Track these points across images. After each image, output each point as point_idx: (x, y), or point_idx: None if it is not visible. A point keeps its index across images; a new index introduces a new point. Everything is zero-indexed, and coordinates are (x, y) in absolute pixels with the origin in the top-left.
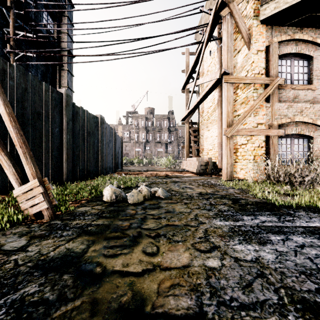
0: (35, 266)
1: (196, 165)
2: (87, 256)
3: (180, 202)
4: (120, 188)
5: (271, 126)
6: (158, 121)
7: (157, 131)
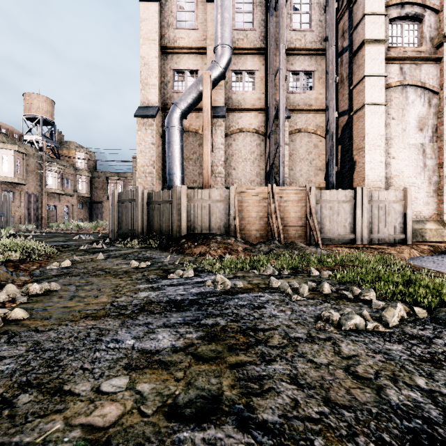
0: None
1: None
2: None
3: None
4: None
5: None
6: None
7: None
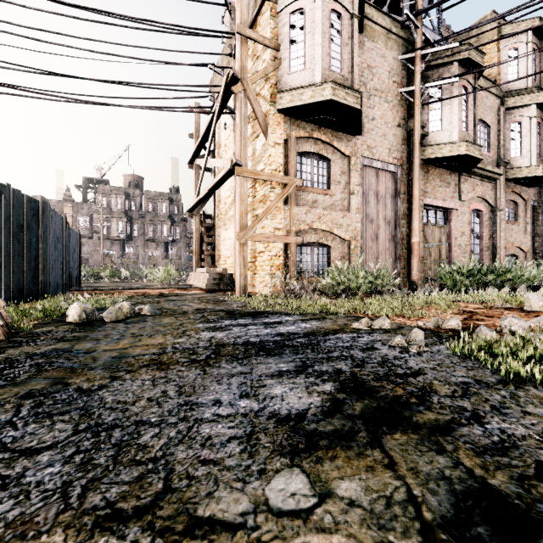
0: (29, 356)
1: (206, 279)
2: (76, 348)
3: (170, 317)
4: None
5: (290, 233)
6: (150, 203)
7: (149, 221)
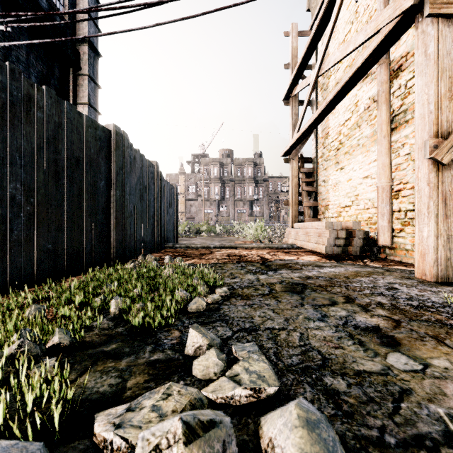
0: None
1: (324, 238)
2: None
3: None
4: (122, 326)
5: None
6: (238, 168)
7: (238, 183)
